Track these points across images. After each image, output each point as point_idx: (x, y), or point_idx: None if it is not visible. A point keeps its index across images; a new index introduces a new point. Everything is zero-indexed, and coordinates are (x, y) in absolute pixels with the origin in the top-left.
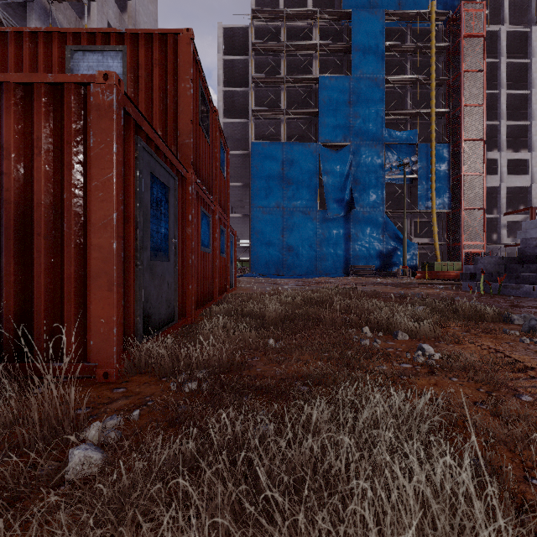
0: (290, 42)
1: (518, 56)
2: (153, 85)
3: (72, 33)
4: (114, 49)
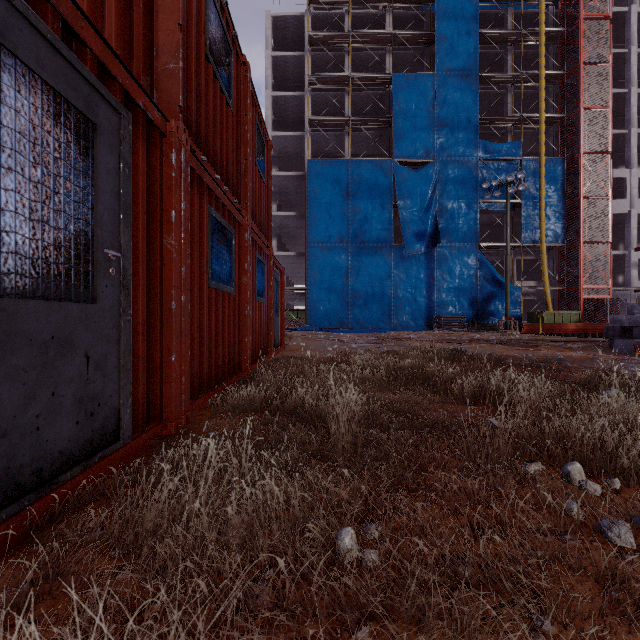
0: (357, 32)
1: None
2: None
3: None
4: None
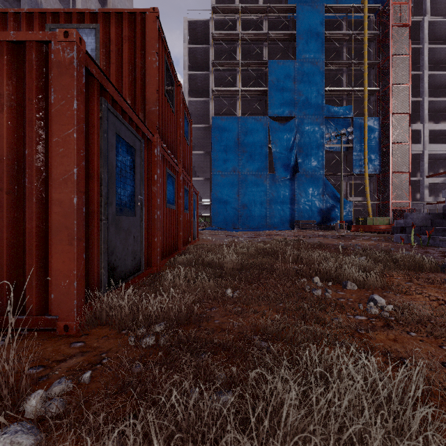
0: (244, 32)
1: (439, 42)
2: (122, 58)
3: (51, 13)
4: (88, 26)
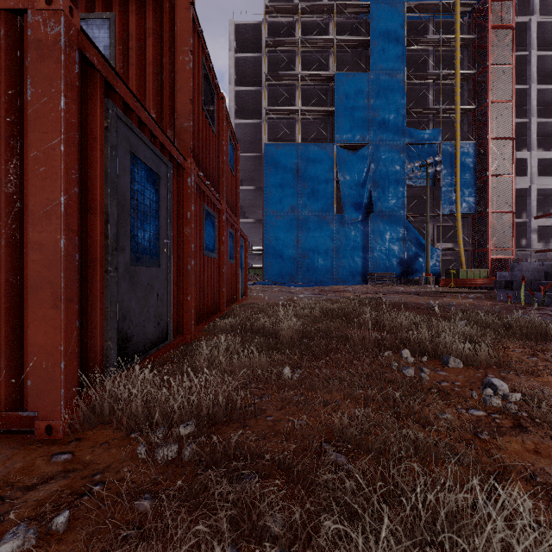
0: (305, 38)
1: (550, 49)
2: (145, 58)
3: None
4: (100, 16)
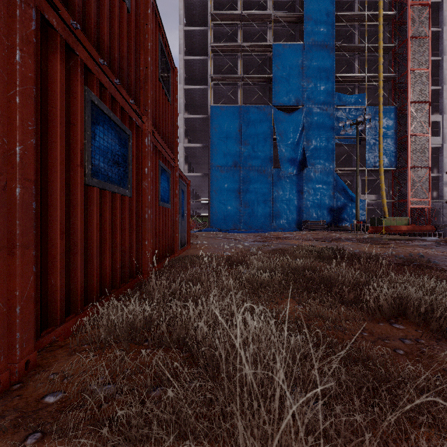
0: (246, 12)
1: None
2: None
3: None
4: None
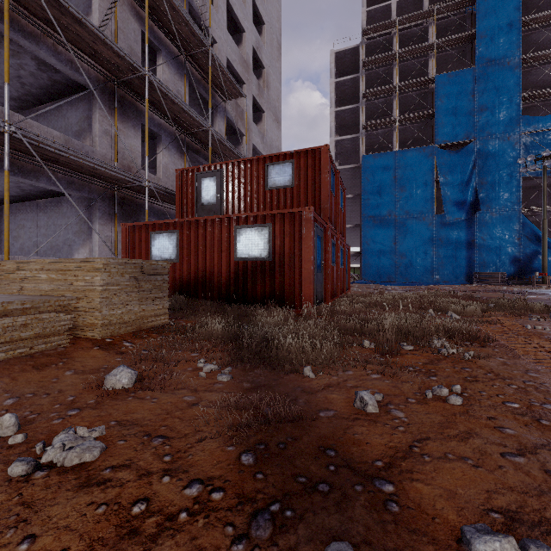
0: (403, 49)
1: None
2: (307, 178)
3: (268, 157)
4: (288, 162)
